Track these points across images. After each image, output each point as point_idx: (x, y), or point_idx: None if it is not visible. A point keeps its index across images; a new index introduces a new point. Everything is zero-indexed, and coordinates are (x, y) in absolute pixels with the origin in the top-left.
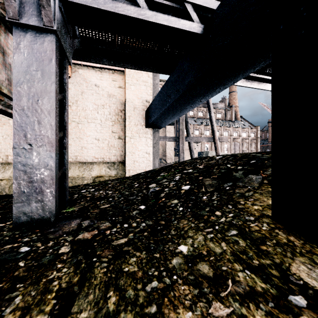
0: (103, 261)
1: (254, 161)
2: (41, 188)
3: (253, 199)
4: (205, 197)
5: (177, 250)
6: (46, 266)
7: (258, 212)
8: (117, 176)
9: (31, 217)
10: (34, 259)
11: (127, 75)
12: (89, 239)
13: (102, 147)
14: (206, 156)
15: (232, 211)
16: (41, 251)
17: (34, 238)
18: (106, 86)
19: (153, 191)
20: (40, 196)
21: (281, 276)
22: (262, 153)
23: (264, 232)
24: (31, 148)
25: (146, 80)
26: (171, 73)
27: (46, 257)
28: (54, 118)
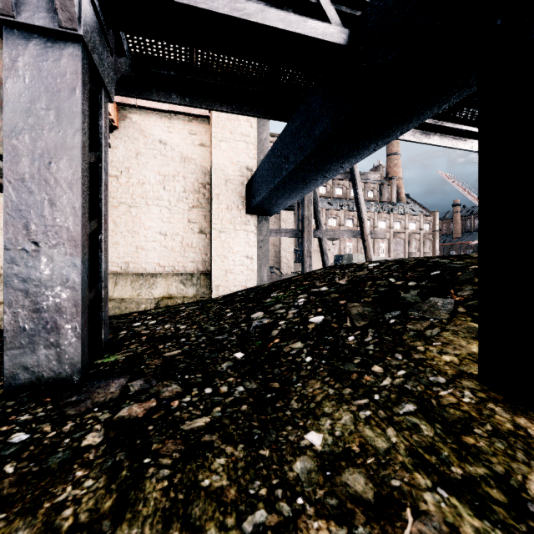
0: (163, 464)
1: (438, 273)
2: (56, 321)
3: (441, 343)
4: (352, 338)
5: (303, 442)
6: (54, 474)
7: (452, 368)
8: (197, 297)
9: (37, 375)
10: (33, 458)
11: (214, 124)
12: (139, 417)
13: (172, 247)
14: (348, 262)
15: (404, 365)
16: (50, 442)
17: (39, 415)
18: (178, 142)
19: (259, 325)
20: (54, 336)
21: (511, 502)
22: (449, 257)
23: (466, 408)
24: (36, 249)
25: (247, 132)
26: (290, 119)
27: (58, 455)
28: (80, 194)
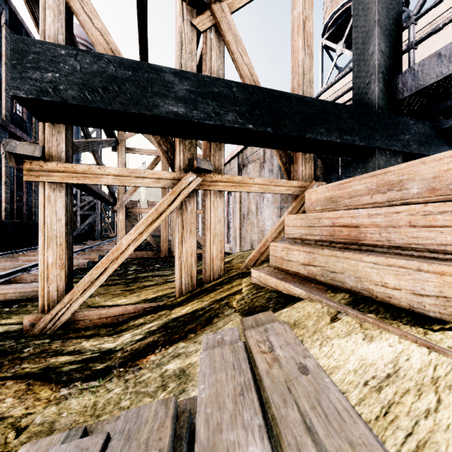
0: None
1: None
2: None
3: None
4: None
5: None
6: None
7: None
8: None
9: None
10: None
11: None
12: None
13: None
14: None
15: None
16: None
17: None
18: None
19: None
20: None
21: None
22: None
23: None
24: None
25: None
26: None
27: None
28: None
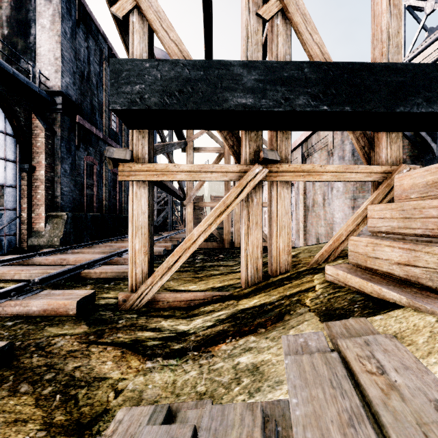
0: None
1: None
2: None
3: None
4: None
5: None
6: None
7: None
8: None
9: None
10: None
11: None
12: None
13: None
14: None
15: None
16: None
17: None
18: None
19: None
20: None
21: None
22: None
23: None
24: None
25: None
26: None
27: None
28: None
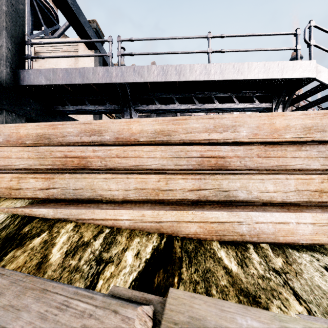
0: None
1: None
2: None
3: None
4: None
5: None
6: None
7: None
8: None
9: None
10: None
11: None
12: None
13: None
14: None
15: None
16: None
17: None
18: (71, 116)
19: None
20: None
21: None
22: None
23: None
24: None
25: None
26: None
27: None
28: None
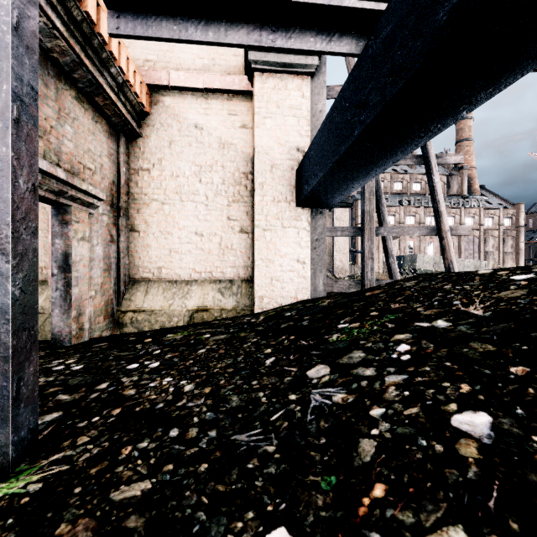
0: None
1: None
2: None
3: None
4: None
5: None
6: None
7: None
8: (237, 310)
9: None
10: None
11: (257, 98)
12: None
13: (209, 249)
14: (411, 264)
15: None
16: None
17: None
18: (215, 126)
19: (325, 408)
20: None
21: None
22: None
23: None
24: None
25: (298, 104)
26: (370, 35)
27: None
28: None
